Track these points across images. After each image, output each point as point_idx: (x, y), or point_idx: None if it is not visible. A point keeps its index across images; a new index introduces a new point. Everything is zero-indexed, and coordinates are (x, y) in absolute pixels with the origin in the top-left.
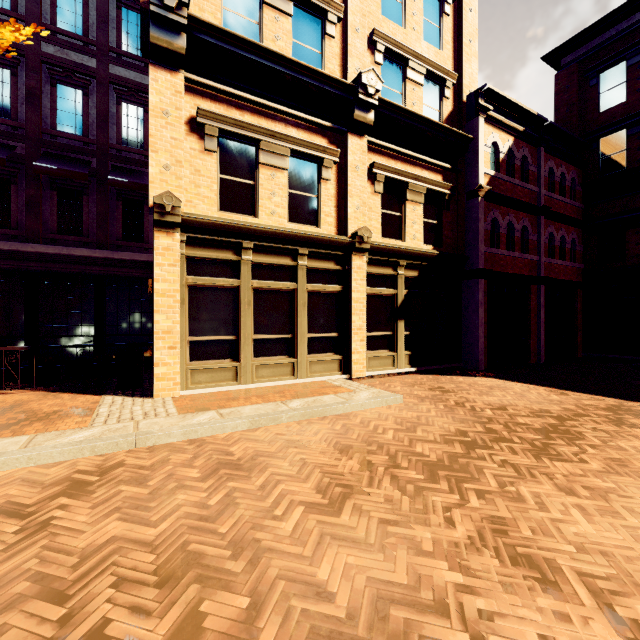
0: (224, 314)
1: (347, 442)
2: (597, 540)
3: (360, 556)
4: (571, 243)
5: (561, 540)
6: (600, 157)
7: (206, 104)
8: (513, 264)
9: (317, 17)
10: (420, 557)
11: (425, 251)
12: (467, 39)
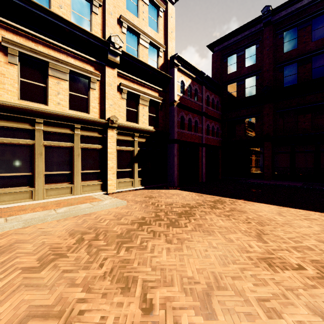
0: (23, 160)
1: (78, 229)
2: (164, 263)
3: (35, 294)
4: (217, 129)
5: (148, 266)
6: (227, 93)
7: (9, 35)
8: (191, 137)
9: (87, 1)
10: (70, 288)
11: (148, 129)
12: (170, 30)
